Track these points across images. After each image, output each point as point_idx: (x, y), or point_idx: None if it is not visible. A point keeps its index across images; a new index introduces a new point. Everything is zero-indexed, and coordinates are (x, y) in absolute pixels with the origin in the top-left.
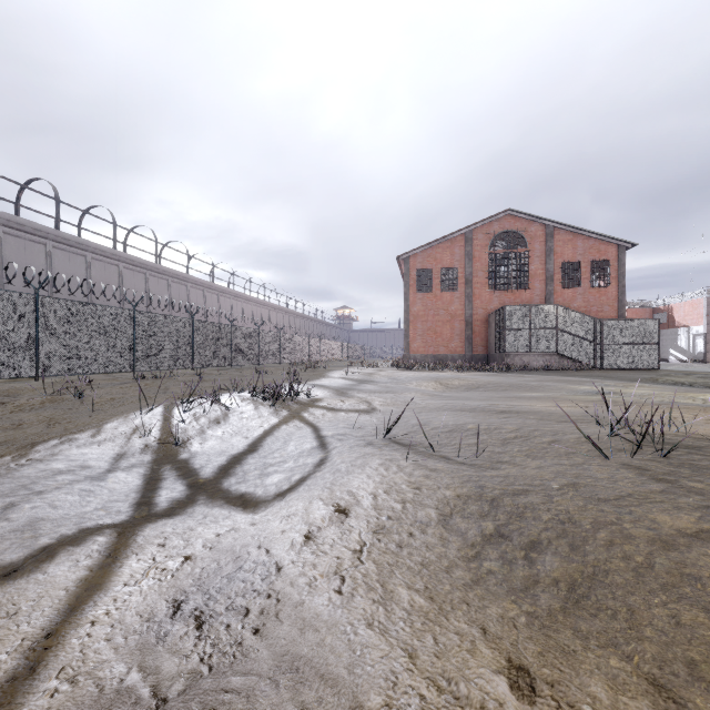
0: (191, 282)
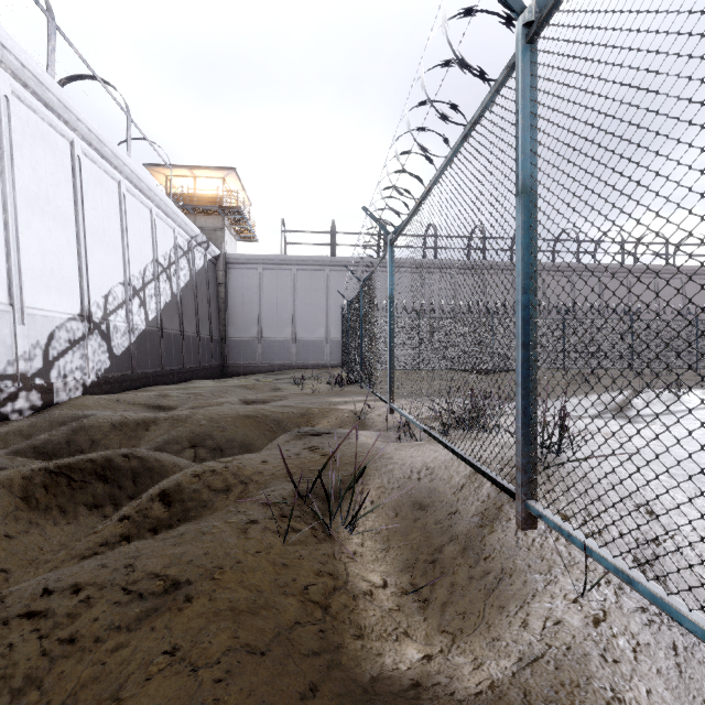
0: None
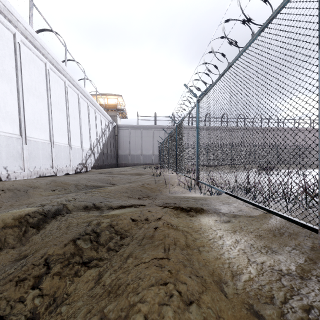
0: (296, 130)
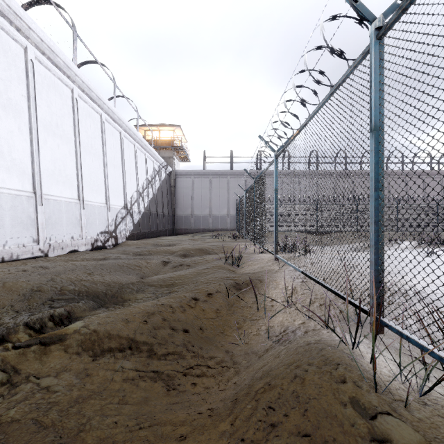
0: None
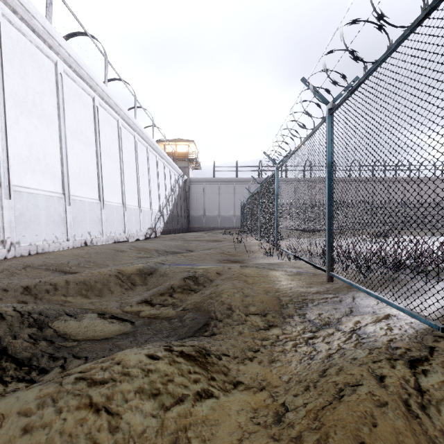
0: (437, 180)
